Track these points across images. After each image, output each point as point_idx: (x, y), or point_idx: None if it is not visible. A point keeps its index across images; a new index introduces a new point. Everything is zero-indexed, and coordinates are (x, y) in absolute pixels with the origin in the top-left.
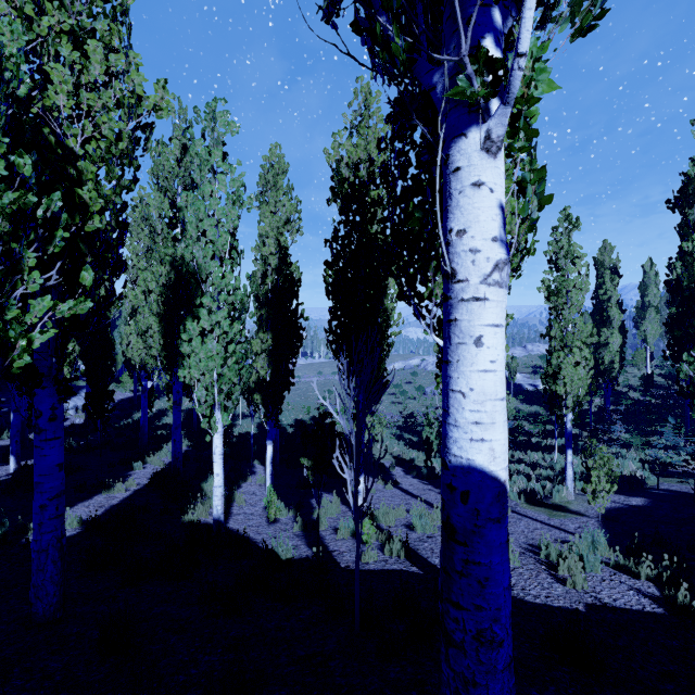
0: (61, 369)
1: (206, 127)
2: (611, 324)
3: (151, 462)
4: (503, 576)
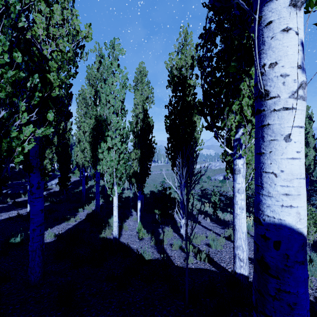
0: (42, 164)
1: (110, 52)
2: (309, 145)
3: (86, 208)
4: (306, 302)
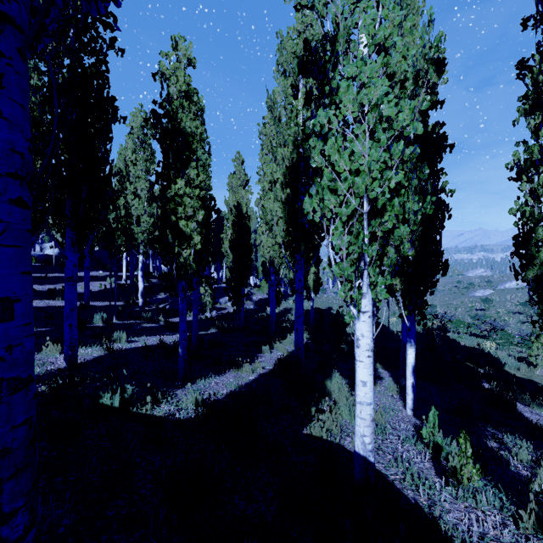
0: None
1: None
2: None
3: (277, 348)
4: None
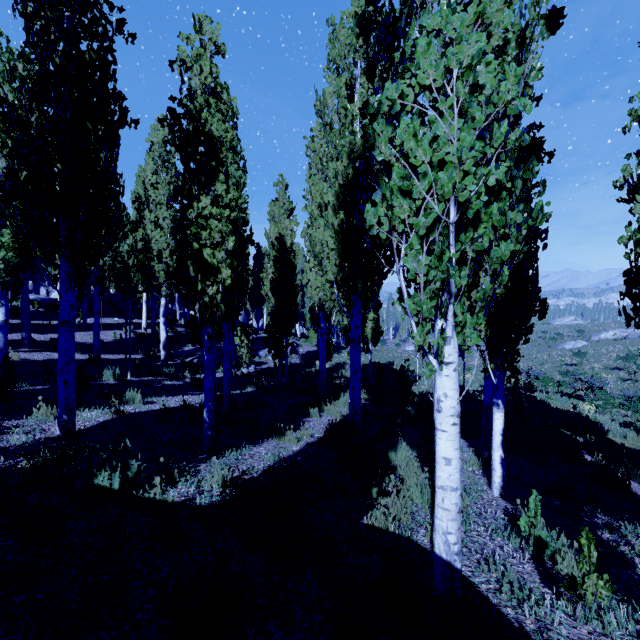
0: None
1: None
2: None
3: (328, 410)
4: None
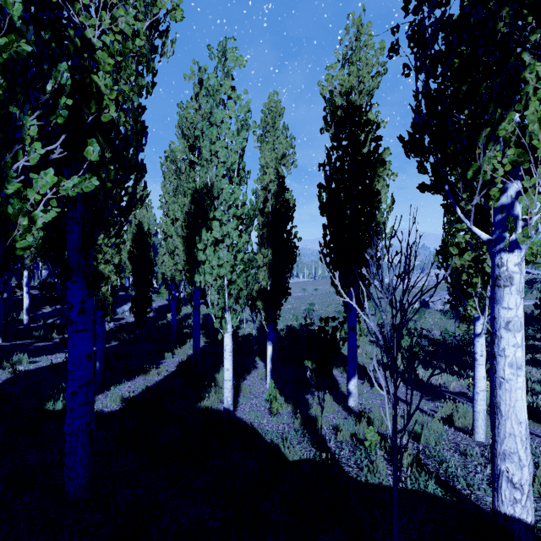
0: (89, 266)
1: (218, 63)
2: None
3: (178, 353)
4: None
